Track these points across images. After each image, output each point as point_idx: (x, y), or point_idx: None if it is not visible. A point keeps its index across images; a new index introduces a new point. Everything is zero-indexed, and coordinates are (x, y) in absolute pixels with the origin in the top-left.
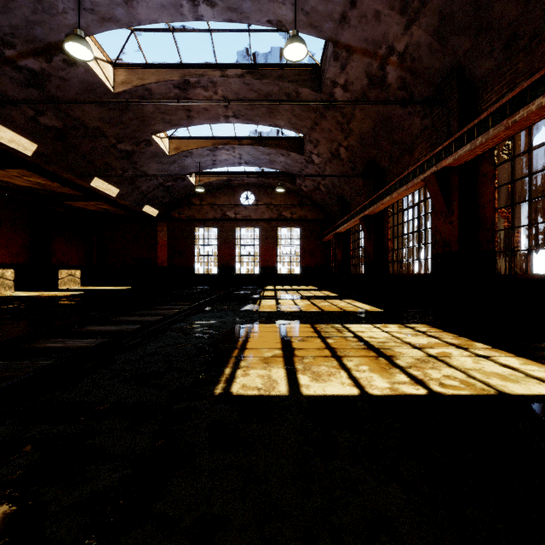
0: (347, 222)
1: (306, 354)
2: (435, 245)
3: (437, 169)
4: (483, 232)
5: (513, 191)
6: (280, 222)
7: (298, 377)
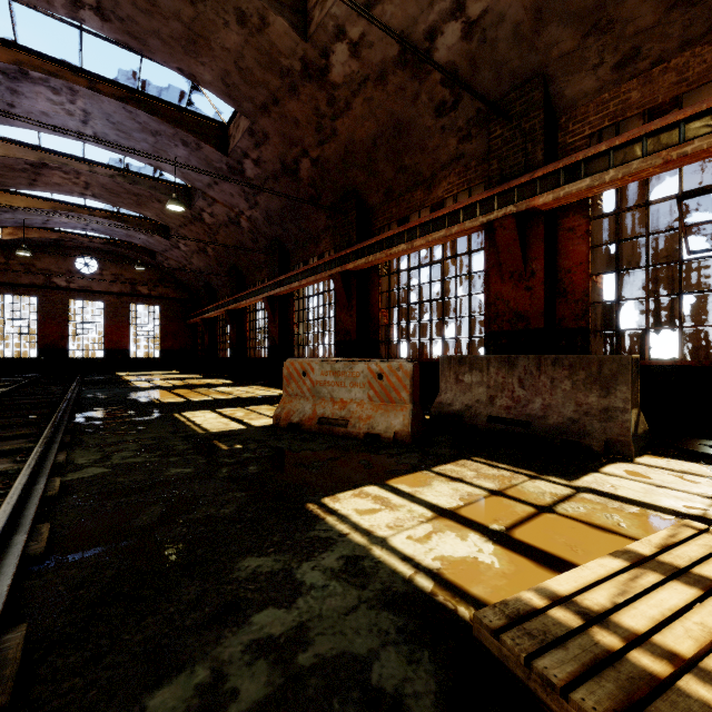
0: (215, 311)
1: (190, 396)
2: (270, 340)
3: (268, 295)
4: (290, 335)
5: (299, 315)
6: (135, 298)
7: (190, 399)
